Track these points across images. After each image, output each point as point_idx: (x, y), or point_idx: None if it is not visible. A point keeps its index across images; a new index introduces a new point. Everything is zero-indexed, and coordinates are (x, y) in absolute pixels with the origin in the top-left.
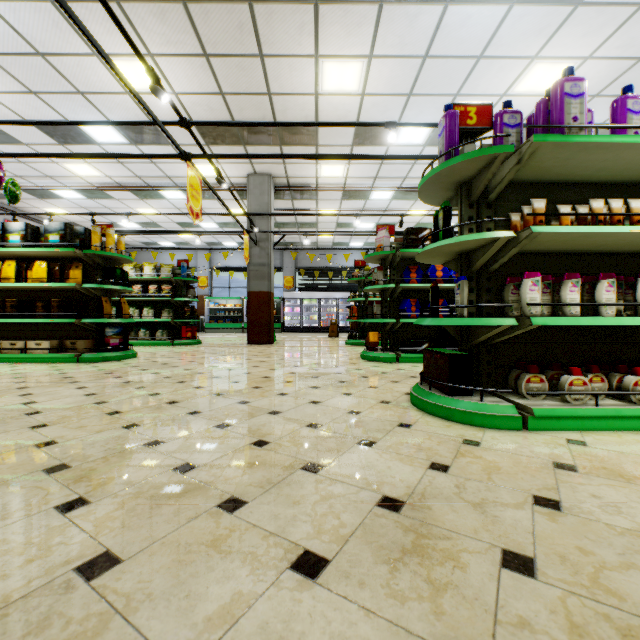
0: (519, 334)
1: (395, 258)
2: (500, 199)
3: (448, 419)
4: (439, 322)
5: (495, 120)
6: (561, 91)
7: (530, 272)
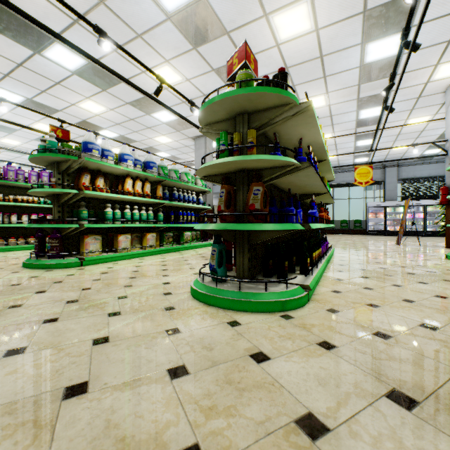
0: (2, 229)
1: None
2: None
3: None
4: None
5: None
6: (8, 168)
7: None
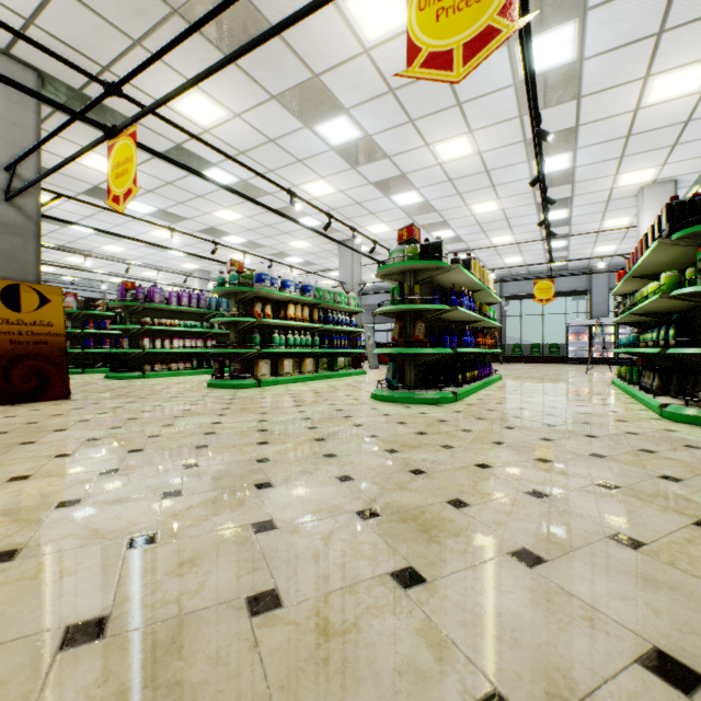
0: (145, 355)
1: (80, 314)
2: (139, 312)
3: (123, 379)
4: (119, 351)
5: (137, 289)
6: (155, 291)
7: (147, 337)
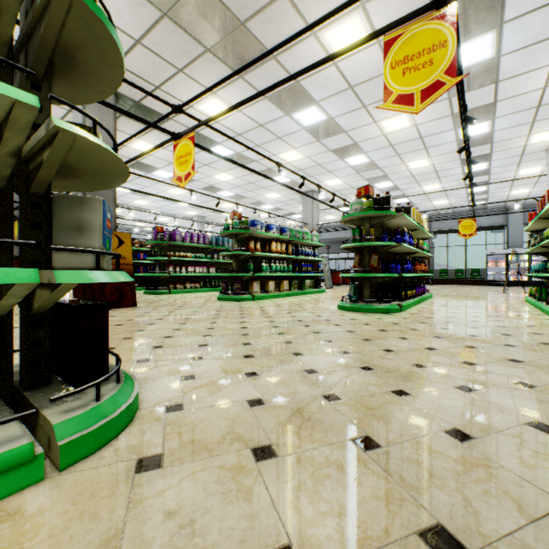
0: (169, 277)
1: None
2: (165, 248)
3: (156, 294)
4: (154, 275)
5: (165, 232)
6: (176, 233)
7: (171, 265)
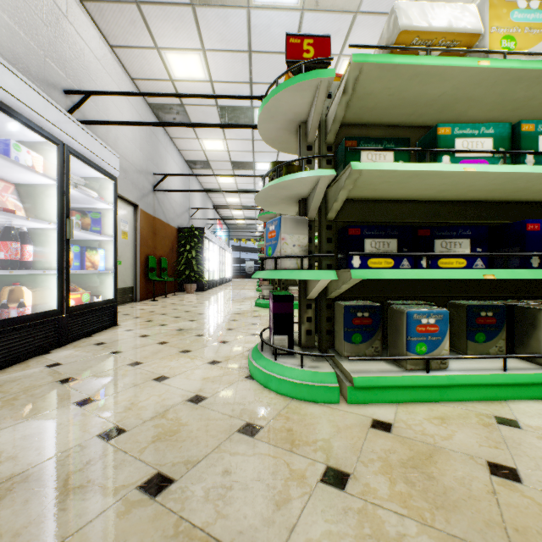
0: None
1: None
2: None
3: None
4: None
5: None
6: None
7: None
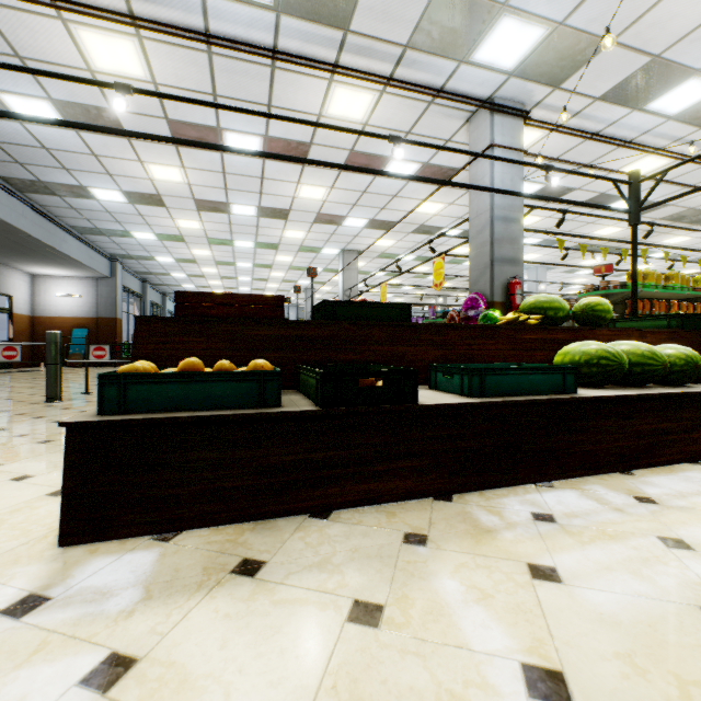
0: None
1: None
2: None
3: None
4: None
5: None
6: None
7: None
